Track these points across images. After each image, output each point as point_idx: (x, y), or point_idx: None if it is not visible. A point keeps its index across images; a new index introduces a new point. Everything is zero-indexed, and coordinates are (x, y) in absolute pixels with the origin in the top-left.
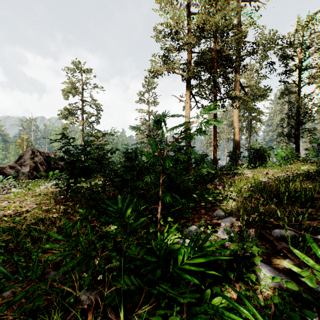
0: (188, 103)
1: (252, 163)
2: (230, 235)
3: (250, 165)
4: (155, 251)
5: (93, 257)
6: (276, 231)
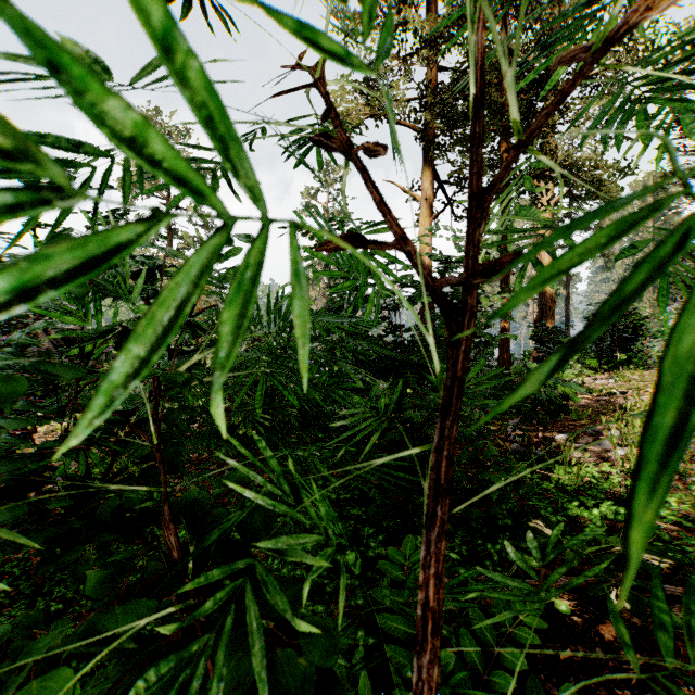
0: (428, 201)
1: (602, 356)
2: None
3: (597, 360)
4: None
5: None
6: None
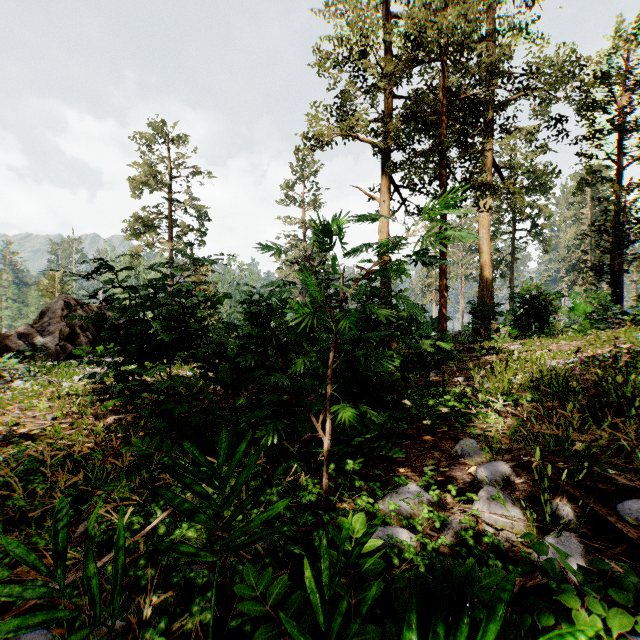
0: (386, 203)
1: (522, 327)
2: (510, 515)
3: (517, 331)
4: (314, 609)
5: (143, 587)
6: (631, 506)
